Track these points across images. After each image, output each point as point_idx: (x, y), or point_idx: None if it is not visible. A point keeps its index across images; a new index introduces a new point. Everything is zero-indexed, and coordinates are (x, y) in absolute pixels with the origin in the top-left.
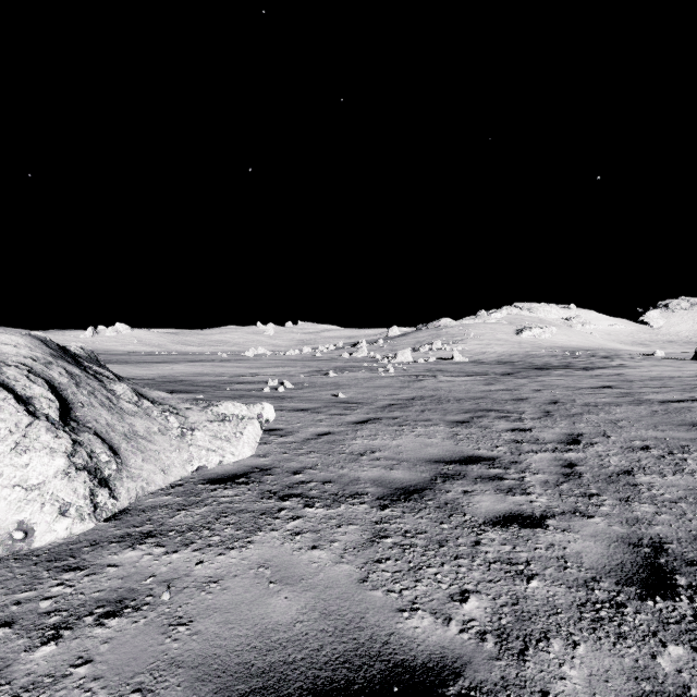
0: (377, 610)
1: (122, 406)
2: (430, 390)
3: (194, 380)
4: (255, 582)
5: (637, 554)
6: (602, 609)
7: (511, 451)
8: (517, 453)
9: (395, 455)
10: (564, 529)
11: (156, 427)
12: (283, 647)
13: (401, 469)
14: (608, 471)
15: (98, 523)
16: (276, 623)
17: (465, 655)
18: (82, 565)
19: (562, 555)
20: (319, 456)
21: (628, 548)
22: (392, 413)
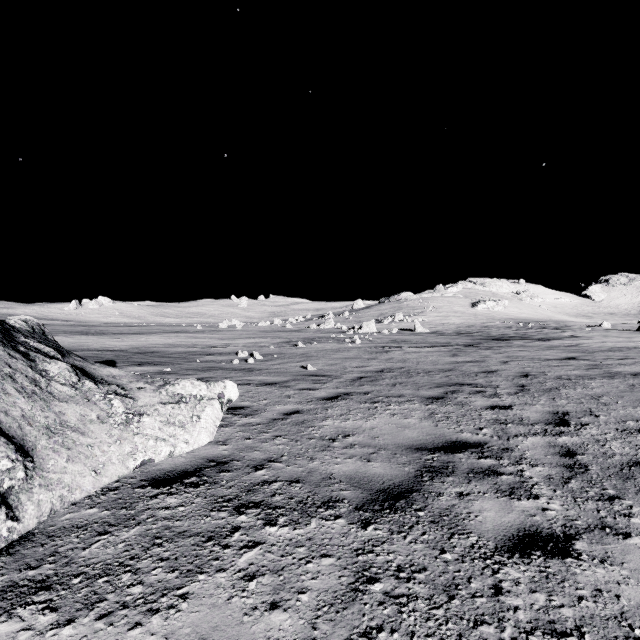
0: None
1: (52, 390)
2: (398, 362)
3: (165, 351)
4: None
5: None
6: None
7: (497, 434)
8: (505, 437)
9: (371, 441)
10: (602, 559)
11: (94, 414)
12: None
13: (379, 461)
14: (615, 461)
15: None
16: None
17: None
18: None
19: (620, 613)
20: (286, 443)
21: None
22: (362, 387)
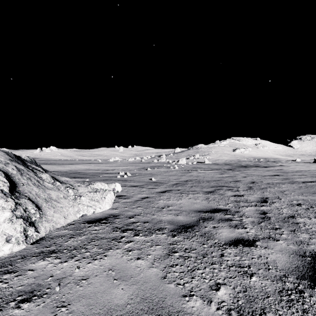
0: (171, 296)
1: (45, 185)
2: (195, 177)
3: (85, 172)
4: (106, 279)
5: (304, 261)
6: (292, 294)
7: (235, 206)
8: (238, 207)
9: (179, 208)
10: (265, 247)
11: (62, 195)
12: None
13: (182, 215)
14: (282, 216)
15: (27, 245)
16: (116, 305)
17: None
18: (14, 270)
19: (266, 262)
20: (142, 209)
21: (299, 257)
22: (177, 187)
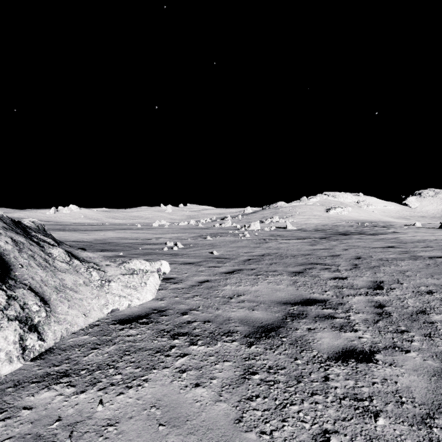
0: None
1: (56, 265)
2: (274, 249)
3: (118, 242)
4: (147, 424)
5: None
6: None
7: (336, 295)
8: (341, 296)
9: (255, 298)
10: (391, 364)
11: (81, 280)
12: None
13: (260, 310)
14: (408, 310)
15: (26, 362)
16: None
17: None
18: (1, 408)
19: (396, 390)
20: (201, 299)
21: None
22: (250, 265)
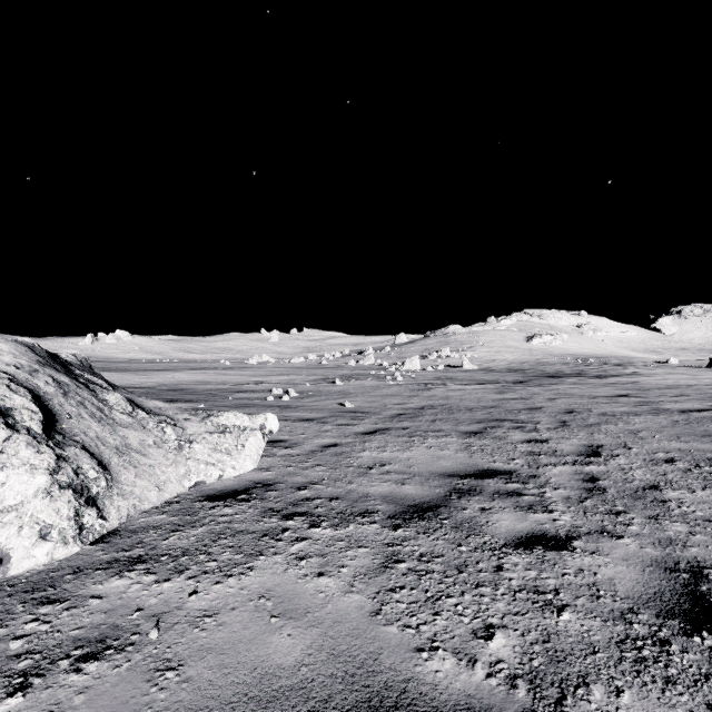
0: (392, 650)
1: (114, 417)
2: (440, 399)
3: (195, 389)
4: (255, 616)
5: (675, 581)
6: (644, 647)
7: (528, 464)
8: (535, 466)
9: (406, 469)
10: (593, 552)
11: (151, 439)
12: (286, 697)
13: (413, 484)
14: (633, 485)
15: (84, 546)
16: (277, 667)
17: (494, 705)
18: (61, 597)
19: (593, 582)
20: (326, 470)
21: (665, 573)
22: (401, 423)
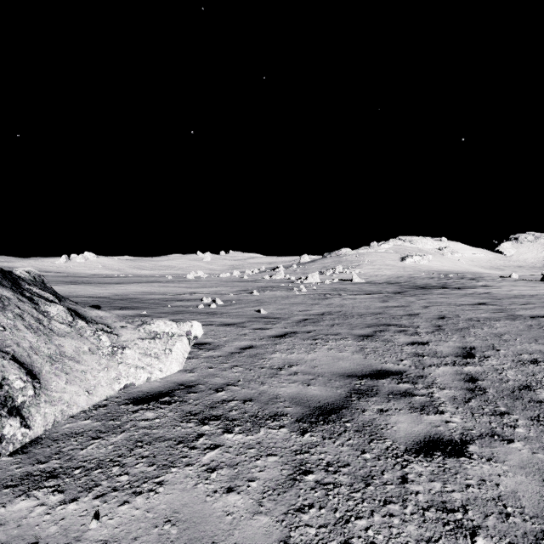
0: None
1: (53, 327)
2: (337, 306)
3: (142, 298)
4: None
5: None
6: None
7: (415, 365)
8: (421, 367)
9: (311, 369)
10: (489, 458)
11: (86, 346)
12: None
13: (317, 385)
14: (508, 385)
15: (1, 458)
16: None
17: None
18: None
19: (498, 496)
20: (241, 371)
21: None
22: (306, 327)
